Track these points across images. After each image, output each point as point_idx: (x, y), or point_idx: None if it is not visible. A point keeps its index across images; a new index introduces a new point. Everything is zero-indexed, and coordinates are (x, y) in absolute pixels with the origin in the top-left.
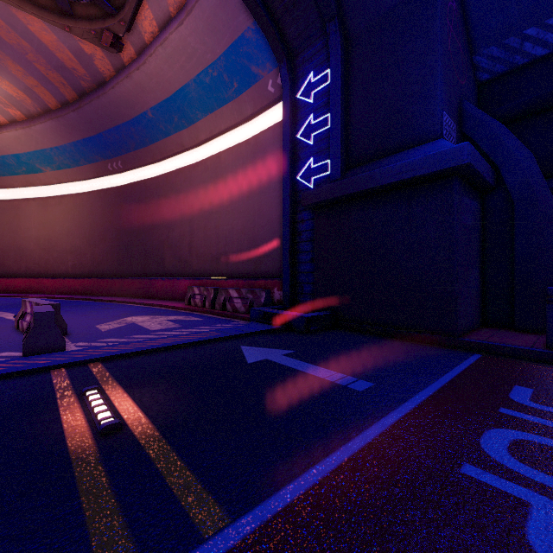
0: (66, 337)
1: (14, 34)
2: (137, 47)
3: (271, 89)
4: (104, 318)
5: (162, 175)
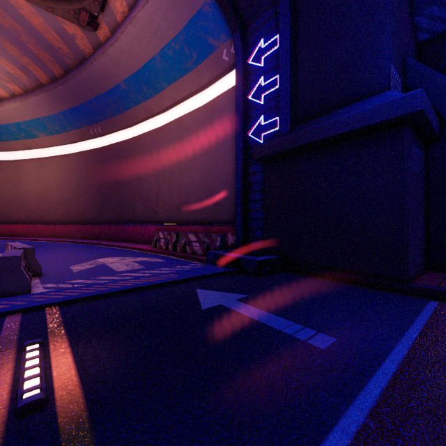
0: (39, 278)
1: (8, 18)
2: (111, 27)
3: (226, 58)
4: (80, 259)
5: (133, 138)
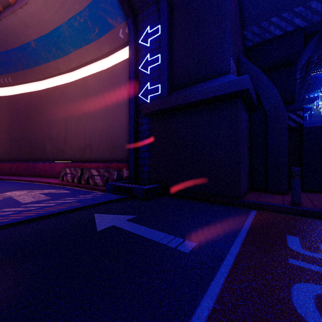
0: None
1: None
2: None
3: (121, 36)
4: None
5: (43, 90)
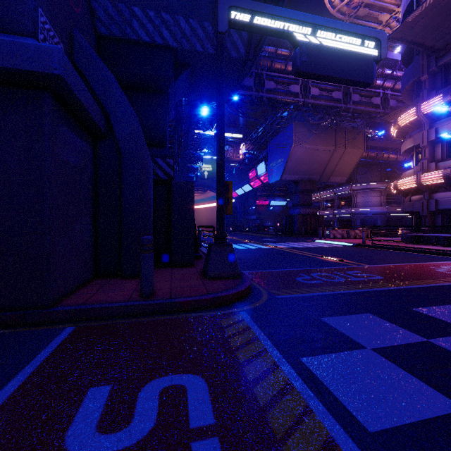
0: None
1: None
2: None
3: None
4: None
5: None
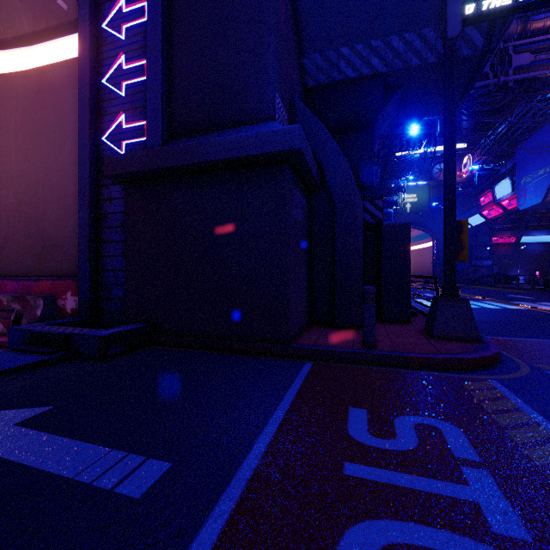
0: None
1: None
2: None
3: (63, 4)
4: None
5: None
